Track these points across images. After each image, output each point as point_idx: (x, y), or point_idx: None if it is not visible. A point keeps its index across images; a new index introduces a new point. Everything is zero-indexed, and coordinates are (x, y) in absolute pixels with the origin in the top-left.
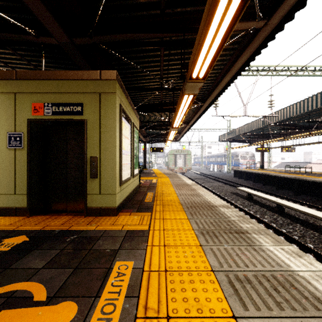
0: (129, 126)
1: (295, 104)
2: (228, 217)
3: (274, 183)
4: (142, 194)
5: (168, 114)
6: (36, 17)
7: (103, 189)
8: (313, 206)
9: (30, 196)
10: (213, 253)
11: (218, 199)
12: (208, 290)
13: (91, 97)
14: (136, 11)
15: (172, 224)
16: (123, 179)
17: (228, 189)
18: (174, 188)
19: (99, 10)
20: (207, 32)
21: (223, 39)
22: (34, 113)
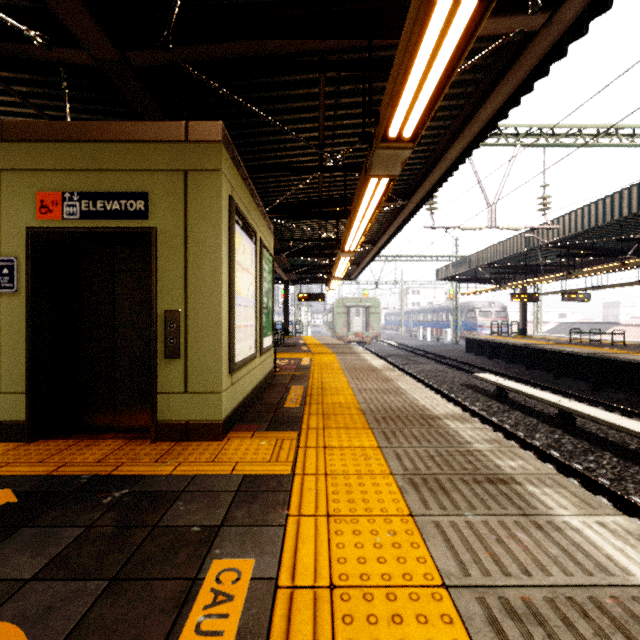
0: (252, 246)
1: (594, 204)
2: (466, 443)
3: (550, 366)
4: (279, 391)
5: (334, 225)
6: None
7: (194, 383)
8: (633, 412)
9: (33, 397)
10: (441, 537)
11: (440, 401)
12: None
13: (167, 179)
14: None
15: (344, 459)
16: (238, 360)
17: (456, 377)
18: (347, 376)
19: None
20: (426, 25)
21: (461, 41)
22: (41, 215)
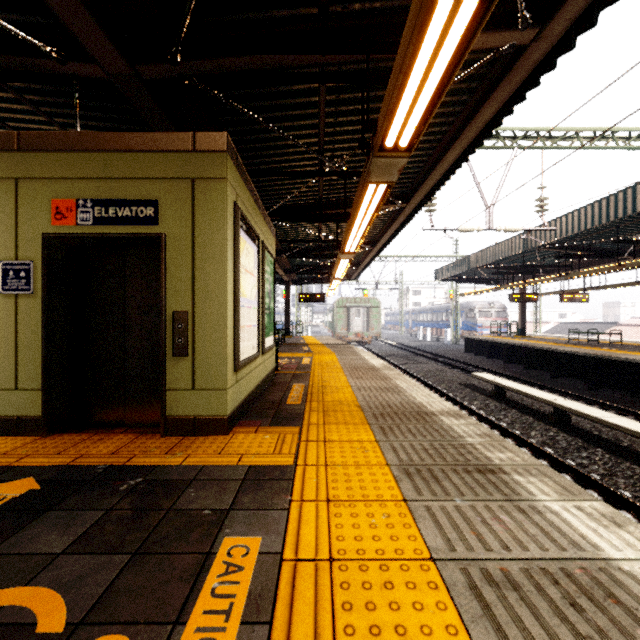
0: (255, 249)
1: (590, 206)
2: (459, 437)
3: (548, 365)
4: (281, 389)
5: (334, 227)
6: (59, 18)
7: (201, 380)
8: (628, 411)
9: (49, 393)
10: (431, 519)
11: (436, 398)
12: (425, 606)
13: (176, 187)
14: (269, 8)
15: (343, 452)
16: (242, 359)
17: (455, 377)
18: (346, 375)
19: (191, 4)
20: (418, 48)
21: (451, 62)
22: (56, 221)
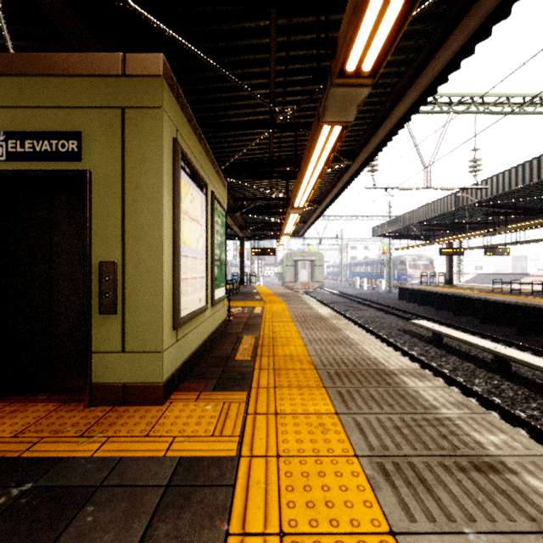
0: (202, 197)
1: (521, 165)
2: (432, 408)
3: (476, 312)
4: (231, 341)
5: (284, 186)
6: None
7: (132, 341)
8: None
9: None
10: None
11: (391, 353)
12: None
13: (103, 117)
14: None
15: (299, 432)
16: (185, 314)
17: (393, 323)
18: (296, 325)
19: None
20: None
21: None
22: None
